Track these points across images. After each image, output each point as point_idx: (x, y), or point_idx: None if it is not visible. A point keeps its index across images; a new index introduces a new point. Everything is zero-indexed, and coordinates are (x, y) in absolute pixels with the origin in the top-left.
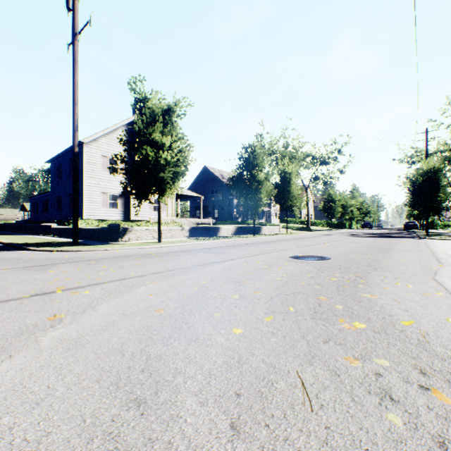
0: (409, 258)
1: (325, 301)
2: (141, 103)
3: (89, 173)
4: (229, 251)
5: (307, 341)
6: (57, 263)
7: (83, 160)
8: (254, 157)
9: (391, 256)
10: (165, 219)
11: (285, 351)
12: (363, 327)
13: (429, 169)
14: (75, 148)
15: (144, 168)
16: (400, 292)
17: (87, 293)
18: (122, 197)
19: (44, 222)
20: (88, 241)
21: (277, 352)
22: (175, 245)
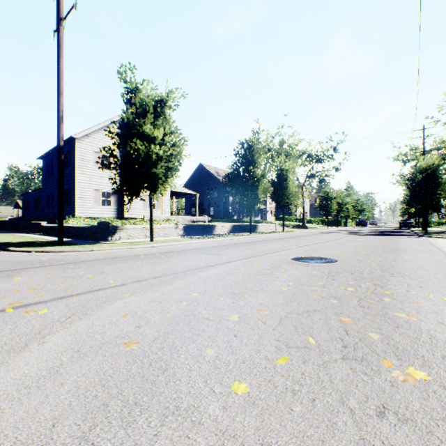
0: (424, 261)
1: (352, 326)
2: (132, 94)
3: (80, 170)
4: (225, 251)
5: (351, 412)
6: (29, 268)
7: (75, 156)
8: (250, 153)
9: (402, 258)
10: (159, 217)
11: (322, 442)
12: (425, 378)
13: (428, 166)
14: (60, 141)
15: (135, 163)
16: (440, 309)
17: (45, 312)
18: (116, 194)
19: (35, 220)
20: (76, 240)
21: (308, 444)
22: (167, 245)
